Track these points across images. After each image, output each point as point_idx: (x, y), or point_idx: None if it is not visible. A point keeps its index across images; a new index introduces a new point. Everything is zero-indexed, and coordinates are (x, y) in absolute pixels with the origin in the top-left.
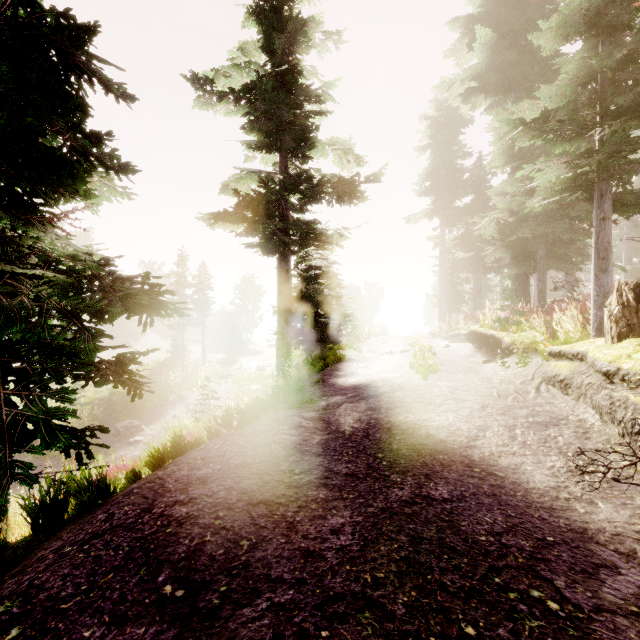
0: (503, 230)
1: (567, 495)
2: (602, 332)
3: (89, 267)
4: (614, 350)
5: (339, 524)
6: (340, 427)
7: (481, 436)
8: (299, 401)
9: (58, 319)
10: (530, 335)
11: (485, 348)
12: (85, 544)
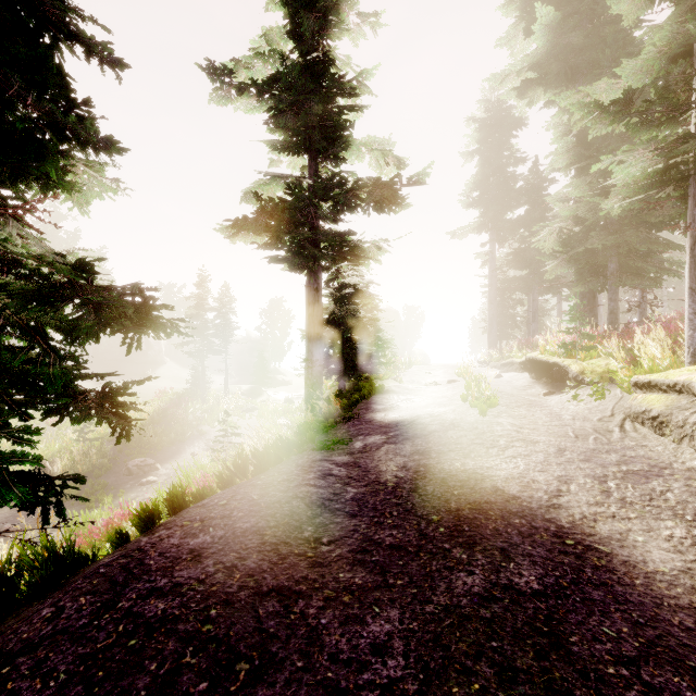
0: (566, 242)
1: None
2: None
3: (58, 271)
4: None
5: (384, 634)
6: (380, 476)
7: (565, 491)
8: (330, 441)
9: (17, 338)
10: (602, 363)
11: (545, 378)
12: (7, 663)
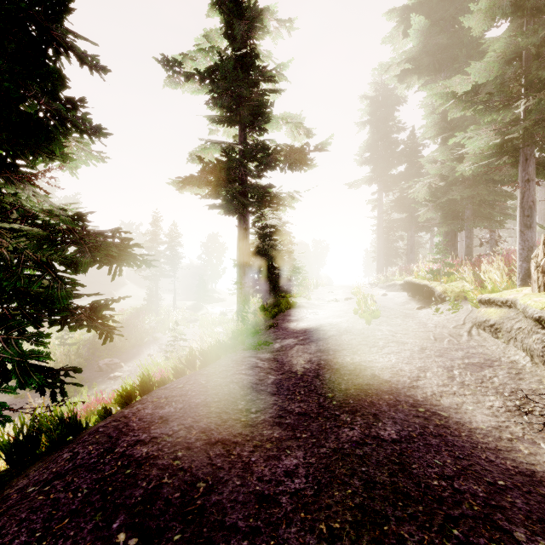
0: (434, 193)
1: (509, 435)
2: (527, 282)
3: (63, 221)
4: (544, 298)
5: (293, 465)
6: (293, 368)
7: (422, 377)
8: (256, 343)
9: (34, 269)
10: (459, 285)
11: (418, 296)
12: (47, 485)
